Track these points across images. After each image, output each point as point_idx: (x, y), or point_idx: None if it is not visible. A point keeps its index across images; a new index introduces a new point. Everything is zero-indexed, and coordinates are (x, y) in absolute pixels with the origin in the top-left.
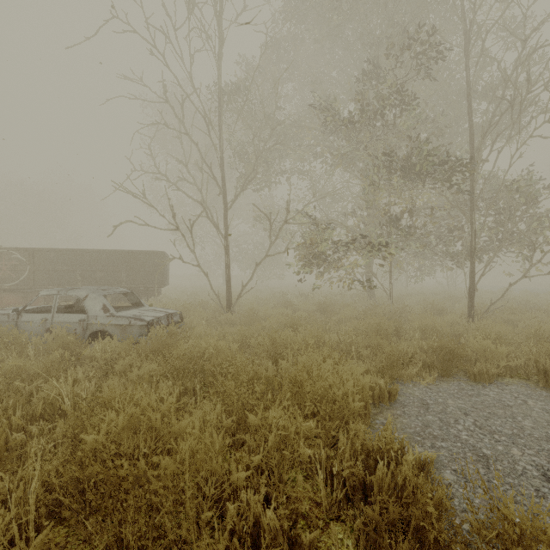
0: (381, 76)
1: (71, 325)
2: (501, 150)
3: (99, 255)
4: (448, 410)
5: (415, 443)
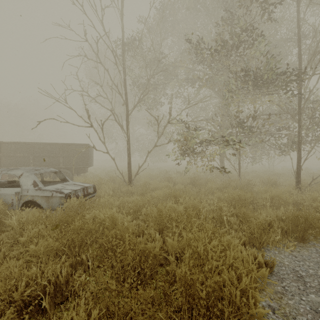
0: (233, 24)
1: (9, 196)
2: None
3: (45, 146)
4: None
5: None
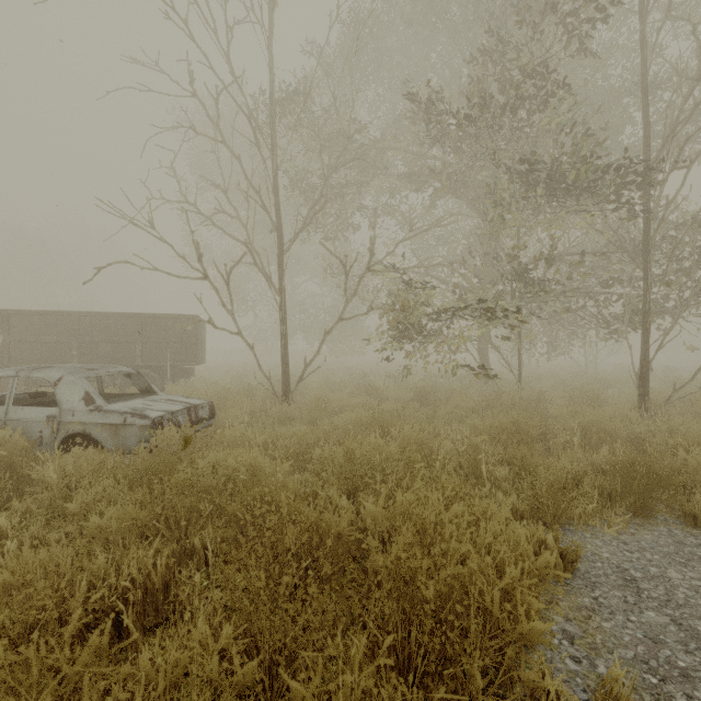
0: (506, 60)
1: (35, 424)
2: (694, 159)
3: (103, 320)
4: (678, 596)
5: (652, 697)
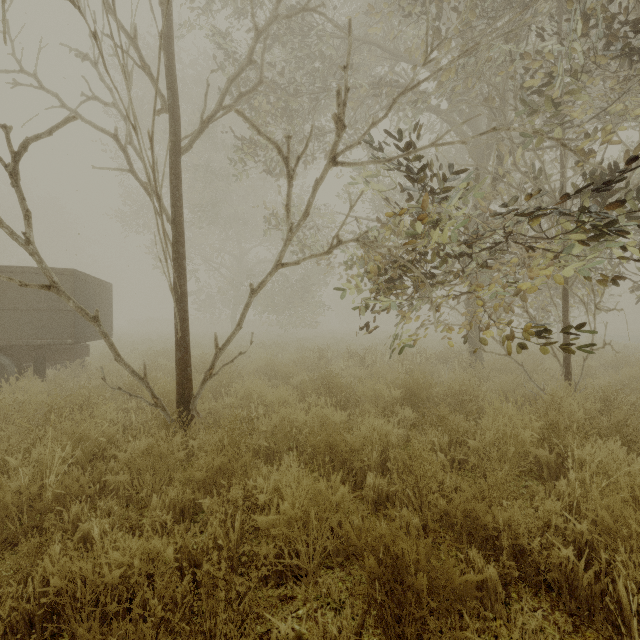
0: None
1: None
2: None
3: None
4: None
5: None
